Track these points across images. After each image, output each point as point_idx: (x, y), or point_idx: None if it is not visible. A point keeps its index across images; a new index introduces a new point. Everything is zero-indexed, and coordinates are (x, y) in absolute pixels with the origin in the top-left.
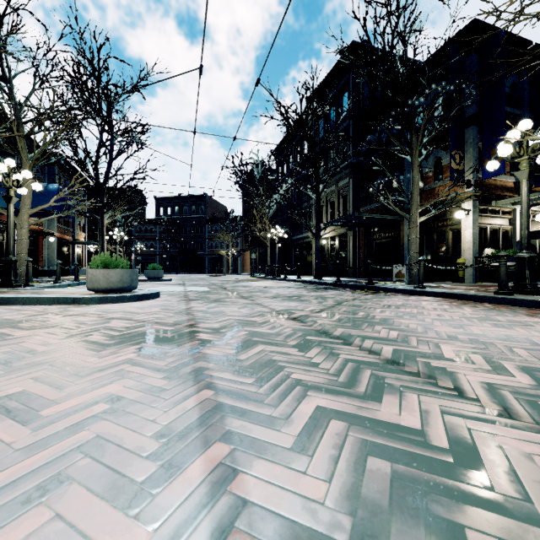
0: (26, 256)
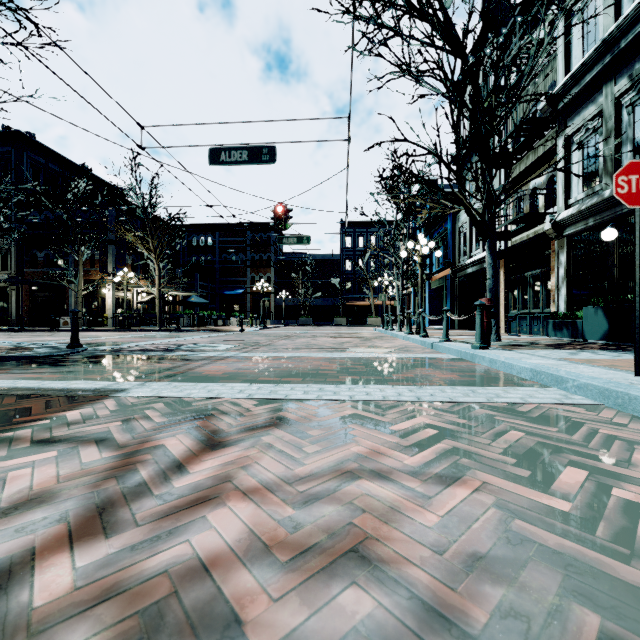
0: None
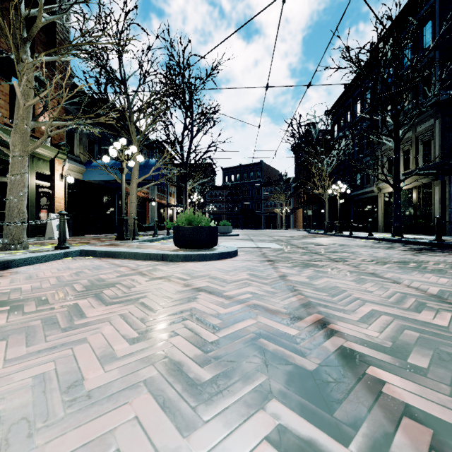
0: (135, 215)
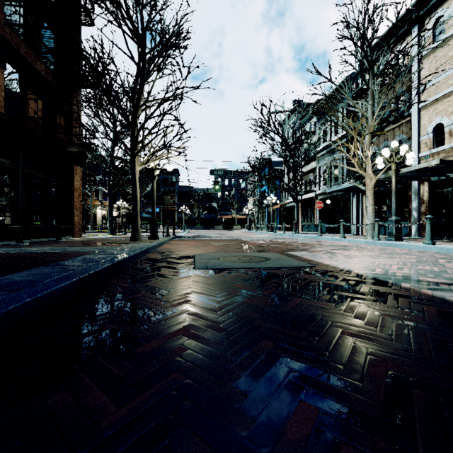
0: None
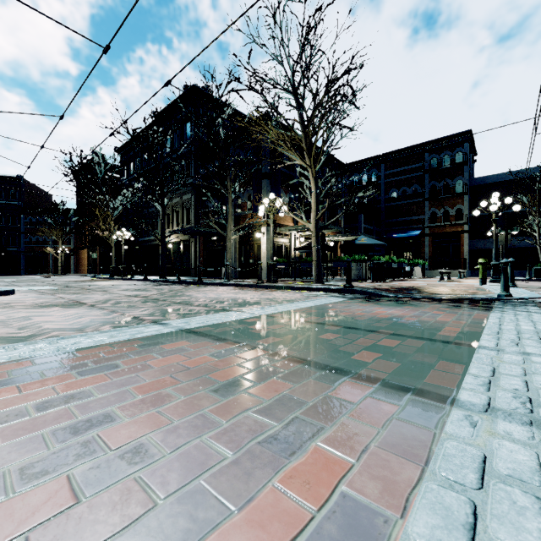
0: None
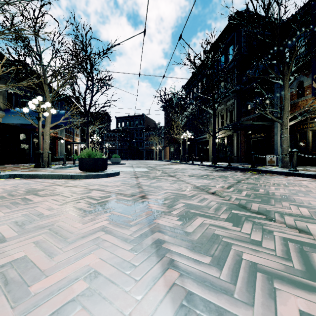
0: (48, 150)
